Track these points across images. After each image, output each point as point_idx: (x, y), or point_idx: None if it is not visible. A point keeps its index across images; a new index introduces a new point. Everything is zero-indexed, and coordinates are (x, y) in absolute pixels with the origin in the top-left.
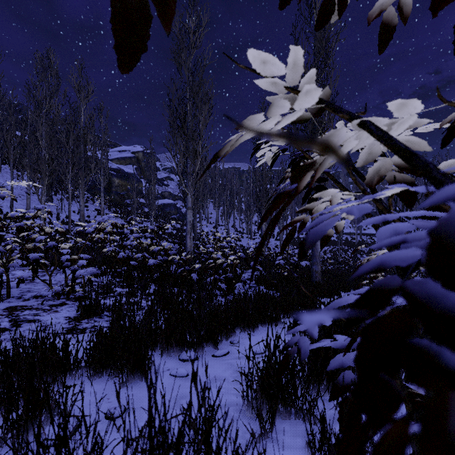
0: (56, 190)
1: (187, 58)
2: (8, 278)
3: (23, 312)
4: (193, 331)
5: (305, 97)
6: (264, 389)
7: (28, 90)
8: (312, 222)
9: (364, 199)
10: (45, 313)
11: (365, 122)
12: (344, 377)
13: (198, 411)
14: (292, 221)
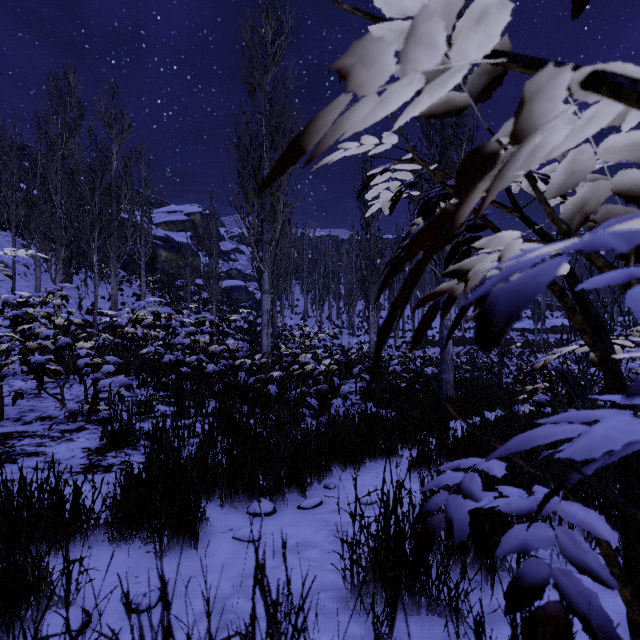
0: (78, 267)
1: (262, 78)
2: (0, 391)
3: (22, 441)
4: (268, 471)
5: (474, 33)
6: (379, 570)
7: (37, 125)
8: (493, 278)
9: (608, 225)
10: (53, 443)
11: (602, 73)
12: (530, 570)
13: (267, 633)
14: (433, 292)
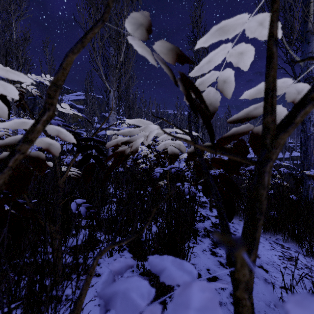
0: None
1: None
2: None
3: None
4: None
5: None
6: None
7: None
8: None
9: None
10: None
11: None
12: None
13: None
14: None
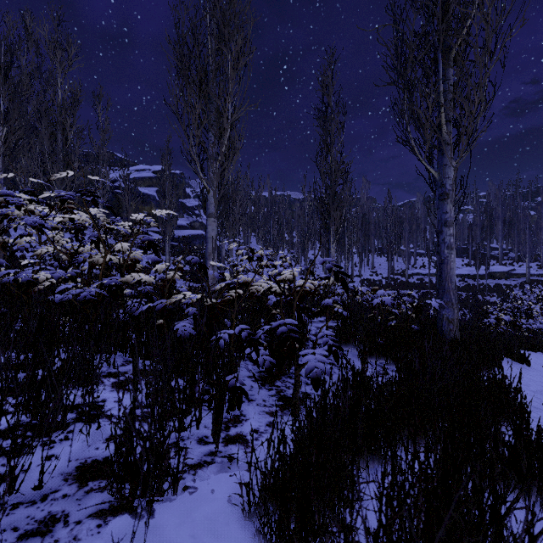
0: None
1: None
2: None
3: None
4: None
5: None
6: None
7: None
8: None
9: None
10: None
11: None
12: None
13: None
14: None
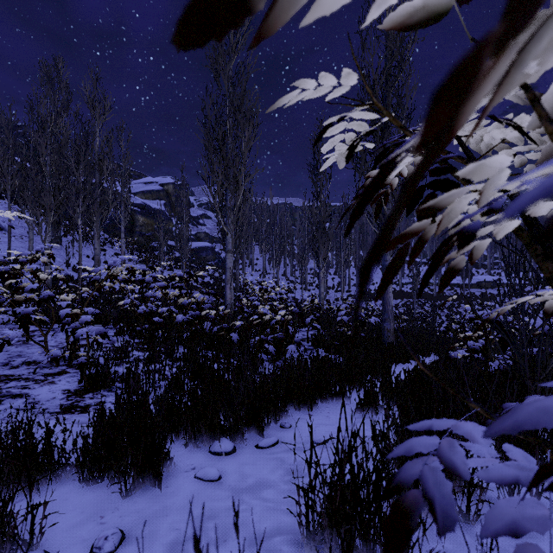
0: (66, 231)
1: (226, 64)
2: None
3: (8, 384)
4: (229, 413)
5: None
6: (335, 523)
7: (30, 106)
8: (544, 179)
9: None
10: (36, 385)
11: None
12: None
13: None
14: (404, 233)
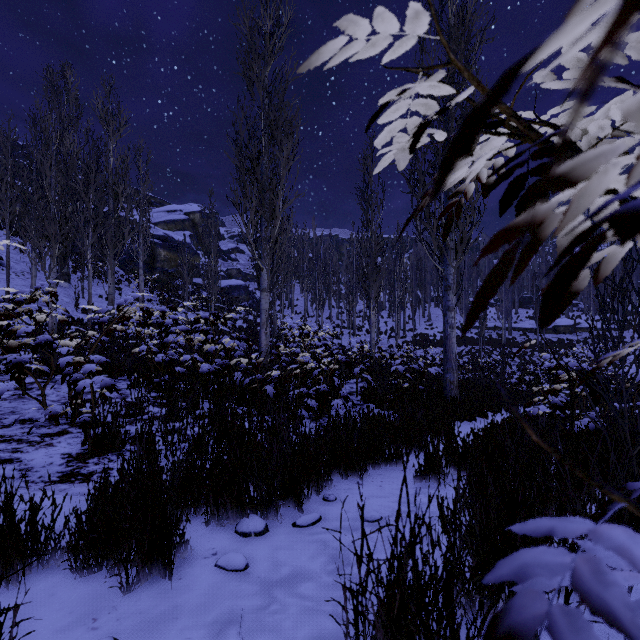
0: (76, 266)
1: (261, 70)
2: None
3: None
4: (260, 483)
5: None
6: None
7: (33, 121)
8: None
9: None
10: (30, 448)
11: None
12: None
13: None
14: (513, 223)
